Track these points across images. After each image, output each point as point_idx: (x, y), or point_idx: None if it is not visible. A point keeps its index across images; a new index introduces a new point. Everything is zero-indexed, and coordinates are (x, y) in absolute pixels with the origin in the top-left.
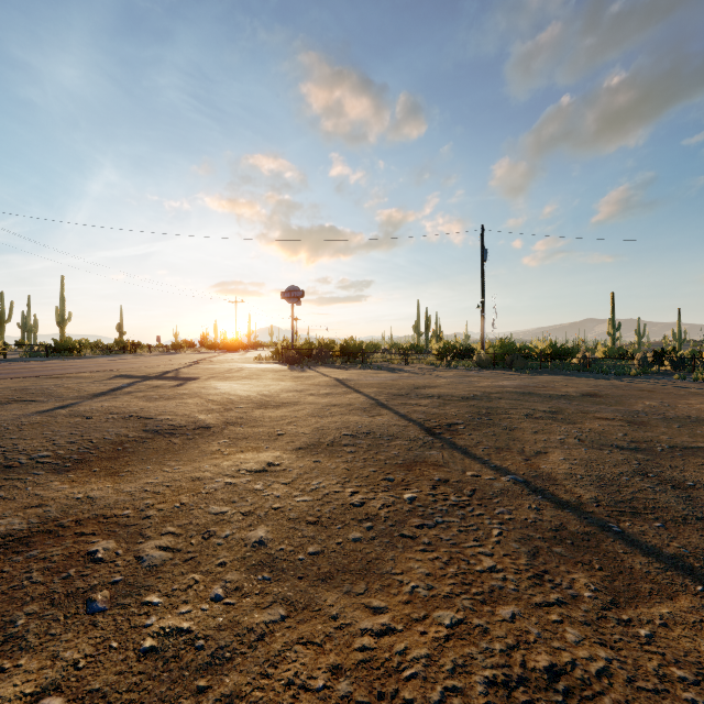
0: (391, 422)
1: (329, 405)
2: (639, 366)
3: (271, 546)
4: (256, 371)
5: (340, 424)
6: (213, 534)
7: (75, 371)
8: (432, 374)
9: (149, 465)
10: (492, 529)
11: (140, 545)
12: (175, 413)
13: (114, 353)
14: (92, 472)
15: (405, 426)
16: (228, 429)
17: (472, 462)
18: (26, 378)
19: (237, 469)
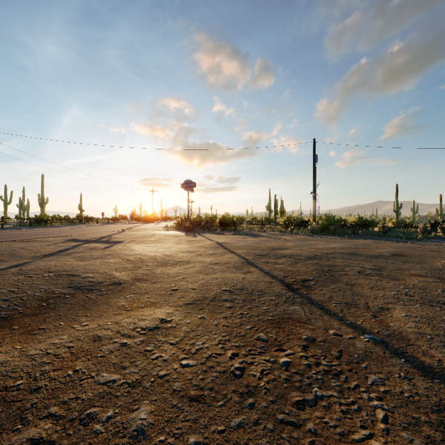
0: (258, 279)
1: (212, 263)
2: (421, 233)
3: (150, 436)
4: (163, 236)
5: (220, 280)
6: (94, 416)
7: (41, 236)
8: (282, 238)
9: (62, 322)
10: (374, 410)
11: (13, 434)
12: (97, 271)
13: (74, 224)
14: (11, 330)
15: (270, 282)
16: (135, 285)
17: (330, 318)
18: (6, 242)
19: (134, 326)
